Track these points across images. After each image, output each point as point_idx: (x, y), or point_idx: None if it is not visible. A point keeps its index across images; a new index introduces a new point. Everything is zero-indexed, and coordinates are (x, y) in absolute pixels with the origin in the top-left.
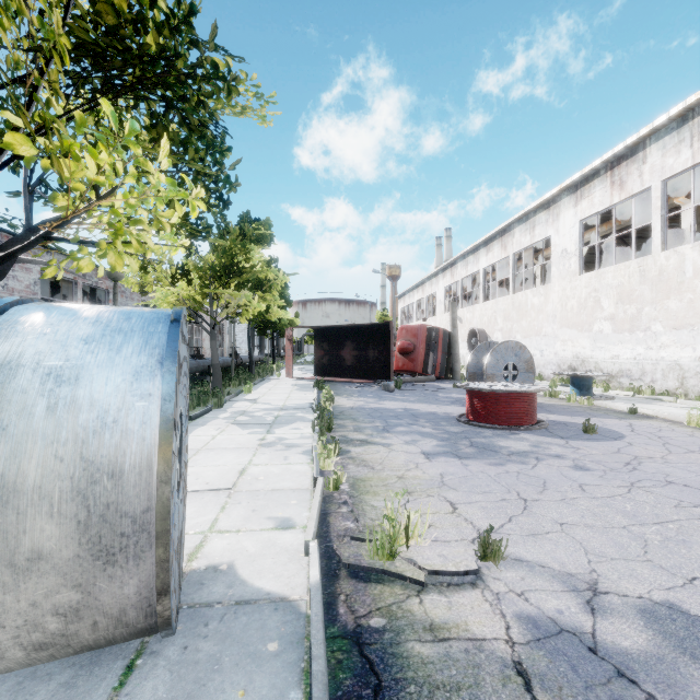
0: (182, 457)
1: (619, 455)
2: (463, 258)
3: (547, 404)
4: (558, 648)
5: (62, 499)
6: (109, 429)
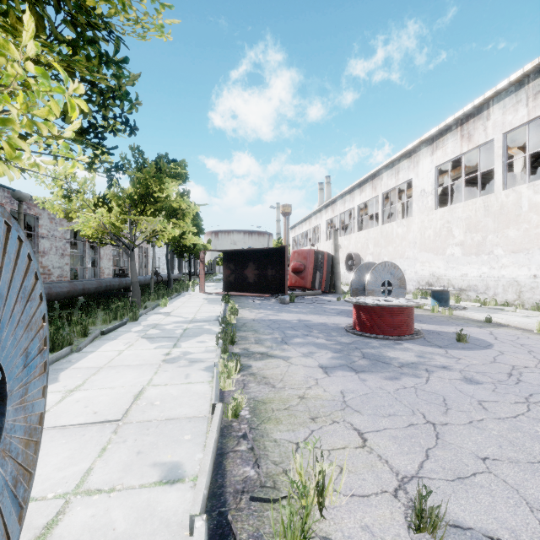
0: (4, 421)
1: (498, 365)
2: (341, 197)
3: (416, 314)
4: None
5: None
6: None
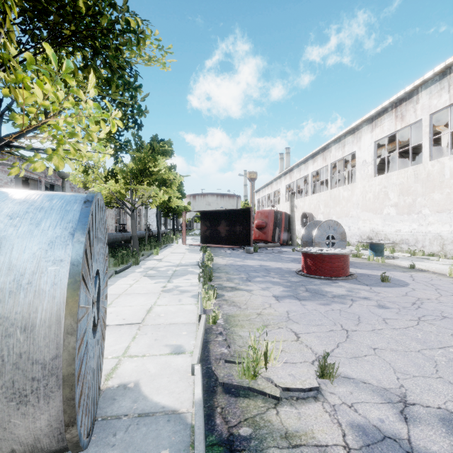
0: (99, 304)
1: (407, 297)
2: (297, 166)
3: (354, 262)
4: (384, 452)
5: None
6: (24, 289)
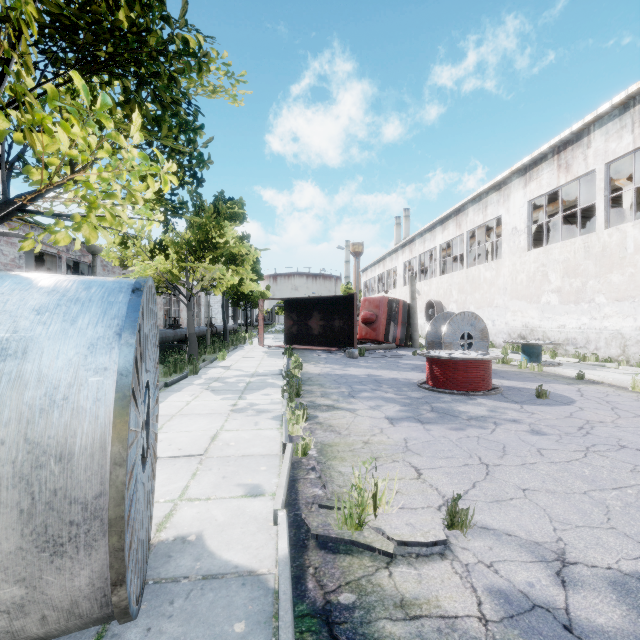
0: (149, 428)
1: (572, 419)
2: (420, 236)
3: (500, 370)
4: (532, 626)
5: (2, 486)
6: (58, 407)
